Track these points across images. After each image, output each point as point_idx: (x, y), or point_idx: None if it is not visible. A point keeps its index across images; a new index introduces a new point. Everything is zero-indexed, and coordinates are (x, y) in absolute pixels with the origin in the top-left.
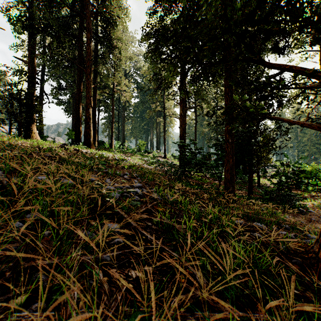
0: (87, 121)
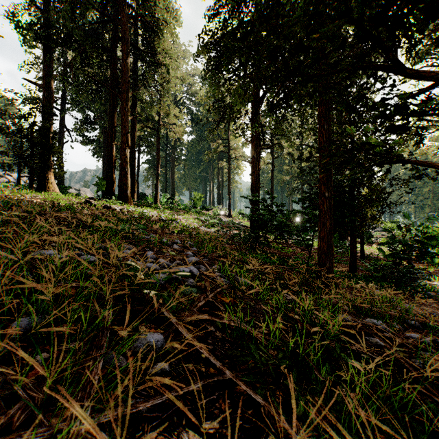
0: (122, 166)
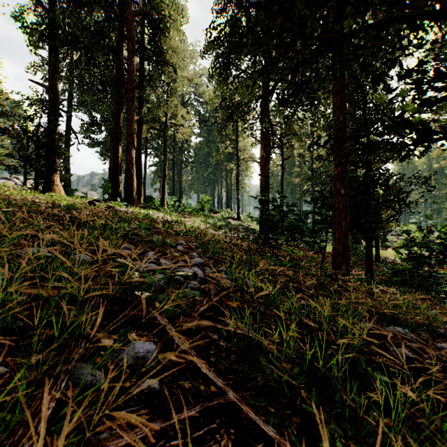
0: (128, 167)
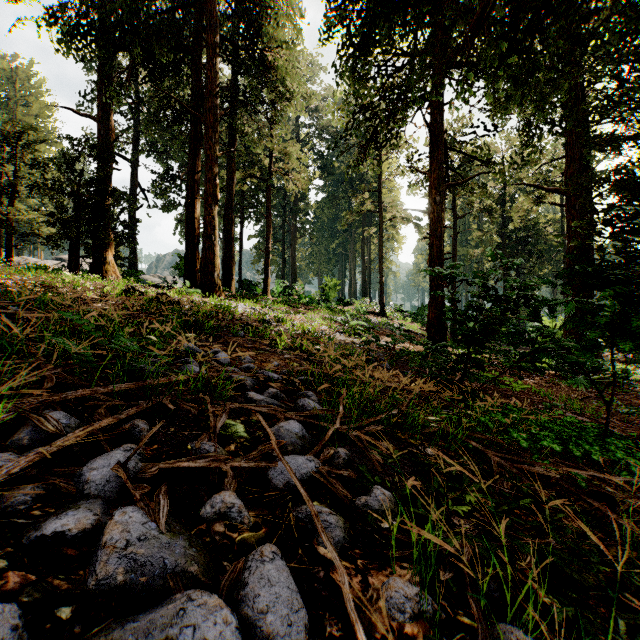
0: (206, 232)
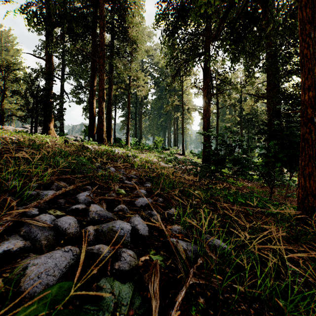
0: (99, 115)
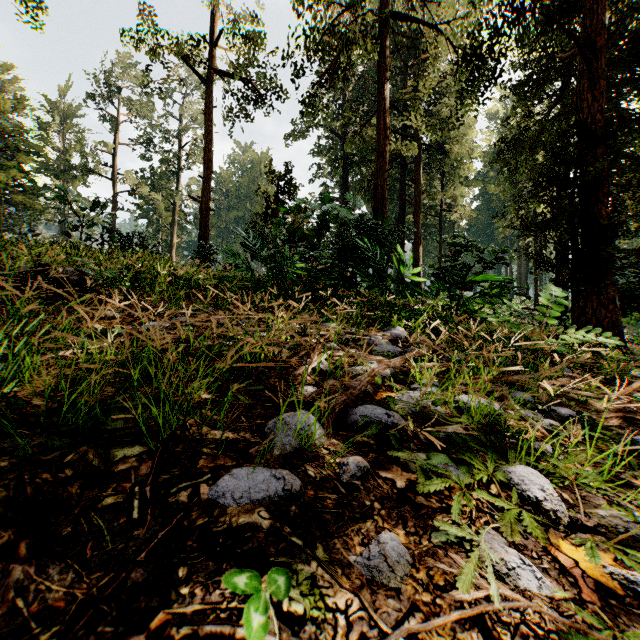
0: (415, 265)
